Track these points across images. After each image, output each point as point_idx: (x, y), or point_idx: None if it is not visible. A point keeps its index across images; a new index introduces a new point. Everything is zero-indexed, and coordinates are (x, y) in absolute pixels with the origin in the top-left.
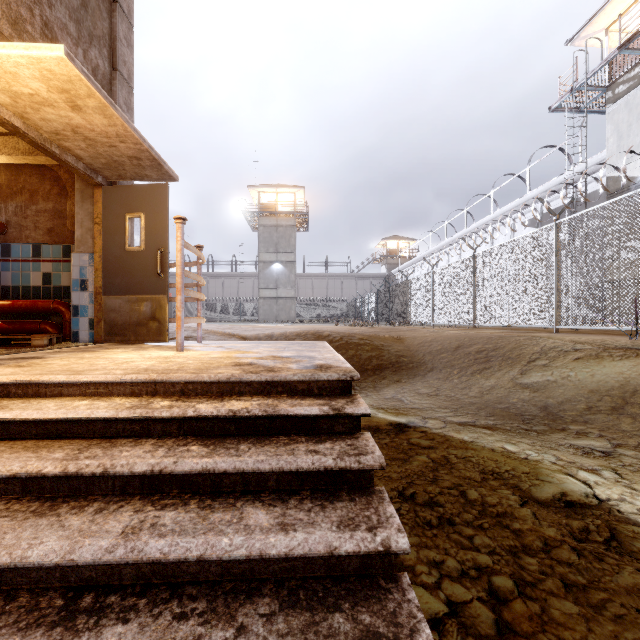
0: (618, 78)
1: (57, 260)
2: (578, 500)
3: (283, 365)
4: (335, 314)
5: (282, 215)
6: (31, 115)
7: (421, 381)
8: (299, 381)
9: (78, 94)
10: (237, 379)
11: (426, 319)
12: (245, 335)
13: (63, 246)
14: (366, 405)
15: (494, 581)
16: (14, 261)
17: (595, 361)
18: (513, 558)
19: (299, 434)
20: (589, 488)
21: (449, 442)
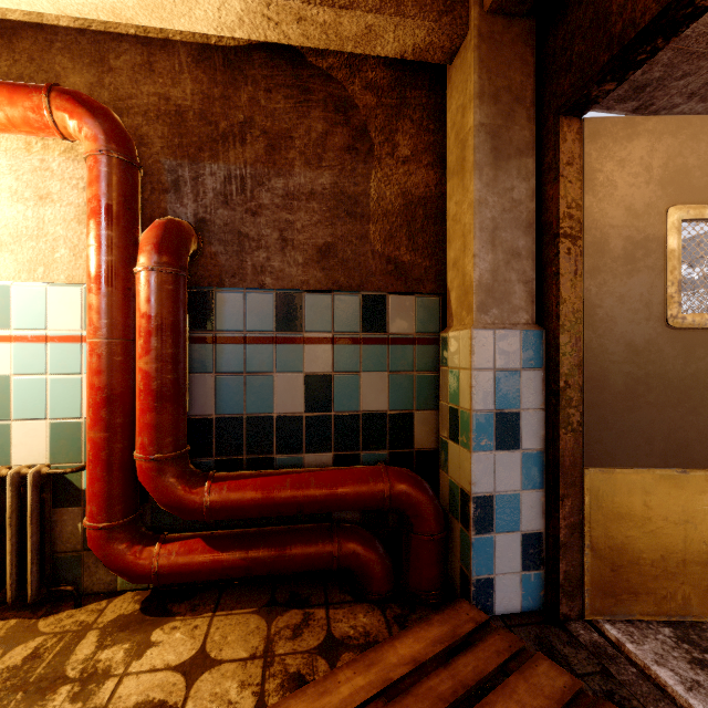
0: None
1: (346, 338)
2: None
3: None
4: None
5: None
6: None
7: None
8: None
9: None
10: None
11: None
12: None
13: (362, 298)
14: None
15: None
16: (222, 341)
17: None
18: None
19: None
20: None
21: None
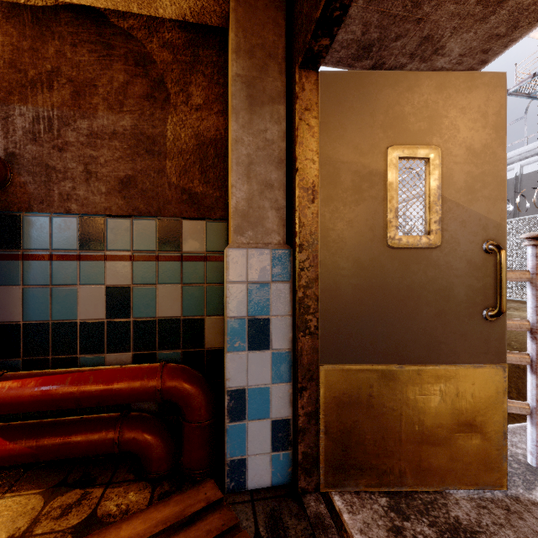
0: None
1: (144, 255)
2: None
3: None
4: None
5: None
6: None
7: None
8: None
9: None
10: None
11: None
12: None
13: (159, 222)
14: None
15: None
16: (29, 258)
17: None
18: None
19: None
20: None
21: None
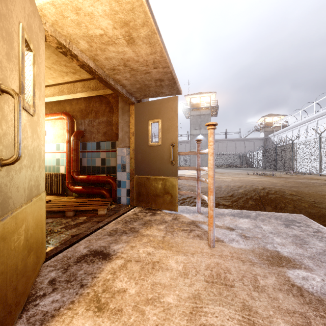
0: None
1: (108, 150)
2: None
3: None
4: (232, 162)
5: (203, 109)
6: (99, 56)
7: None
8: None
9: (135, 25)
10: None
11: (313, 170)
12: (202, 187)
13: (111, 142)
14: None
15: None
16: (88, 152)
17: None
18: None
19: None
20: None
21: None
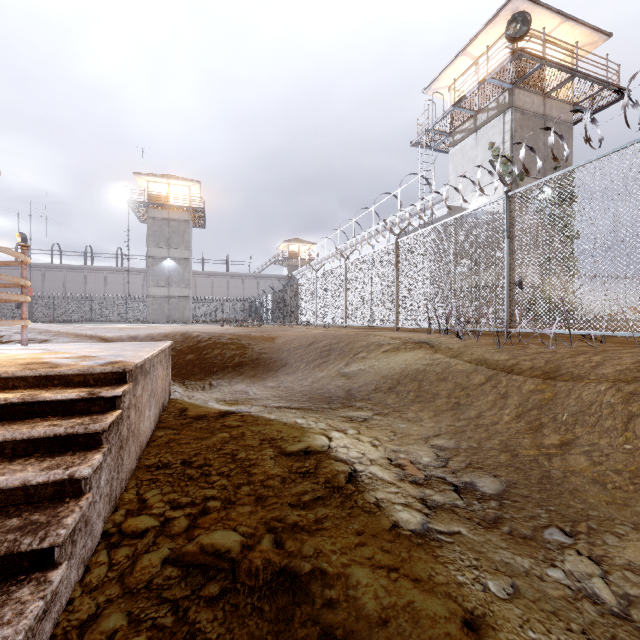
0: (456, 128)
1: None
2: (314, 450)
3: (75, 363)
4: (236, 314)
5: (175, 209)
6: None
7: (272, 375)
8: (76, 375)
9: None
10: (9, 375)
11: (312, 320)
12: (106, 337)
13: None
14: (123, 390)
15: (208, 504)
16: None
17: (394, 353)
18: (235, 489)
19: (56, 415)
20: (329, 441)
21: (256, 421)
